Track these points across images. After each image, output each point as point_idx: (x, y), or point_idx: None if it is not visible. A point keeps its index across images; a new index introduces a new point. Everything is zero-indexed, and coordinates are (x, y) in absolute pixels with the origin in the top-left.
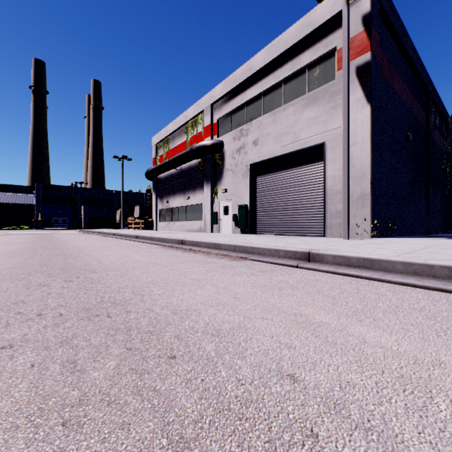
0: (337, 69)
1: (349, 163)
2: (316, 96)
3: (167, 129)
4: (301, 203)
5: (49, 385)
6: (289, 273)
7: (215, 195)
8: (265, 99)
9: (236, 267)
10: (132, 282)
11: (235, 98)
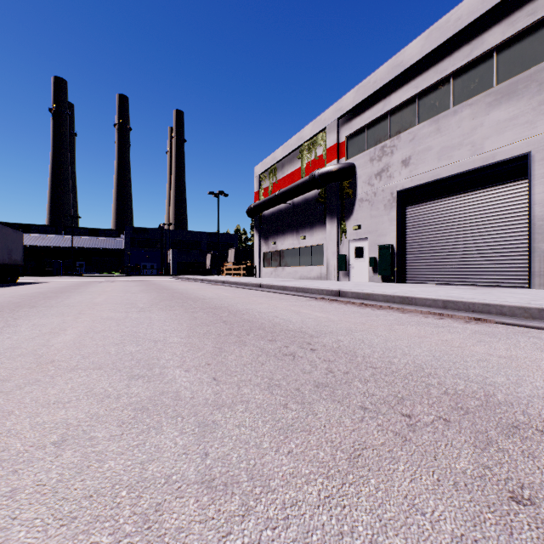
0: None
1: None
2: (514, 88)
3: (274, 156)
4: (484, 241)
5: None
6: None
7: (342, 234)
8: (422, 103)
9: (507, 335)
10: (406, 355)
11: (373, 107)
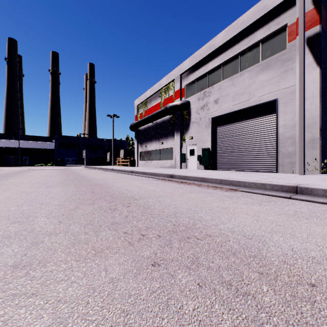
0: (288, 41)
1: (304, 114)
2: (269, 63)
3: (145, 94)
4: (255, 146)
5: (242, 309)
6: (291, 204)
7: (183, 141)
8: (225, 68)
9: (238, 197)
10: (175, 208)
11: (199, 69)
